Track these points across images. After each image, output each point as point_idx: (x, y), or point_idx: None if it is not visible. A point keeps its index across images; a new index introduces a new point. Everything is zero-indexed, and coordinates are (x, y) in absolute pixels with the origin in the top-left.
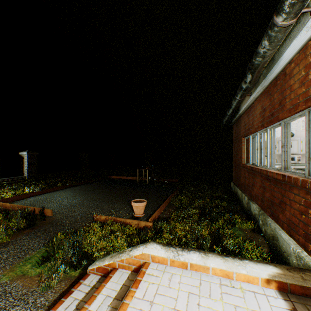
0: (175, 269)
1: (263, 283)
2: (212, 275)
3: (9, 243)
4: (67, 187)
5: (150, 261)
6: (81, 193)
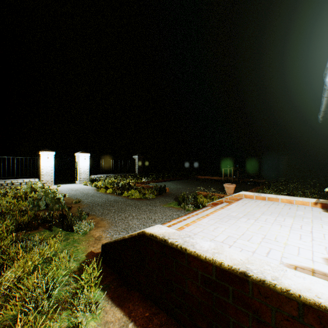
0: (258, 200)
1: (312, 205)
2: (281, 203)
3: (155, 198)
4: (167, 180)
5: (243, 198)
6: (179, 183)
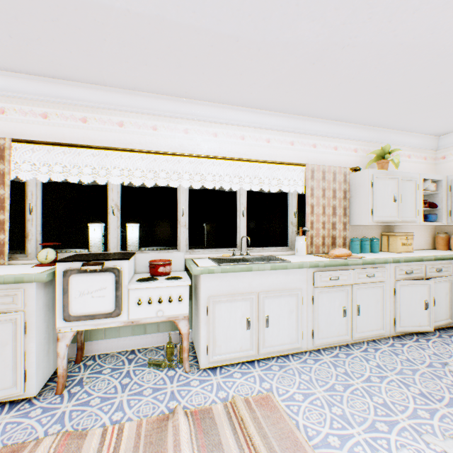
0: None
1: None
2: None
3: None
4: None
5: None
6: None
